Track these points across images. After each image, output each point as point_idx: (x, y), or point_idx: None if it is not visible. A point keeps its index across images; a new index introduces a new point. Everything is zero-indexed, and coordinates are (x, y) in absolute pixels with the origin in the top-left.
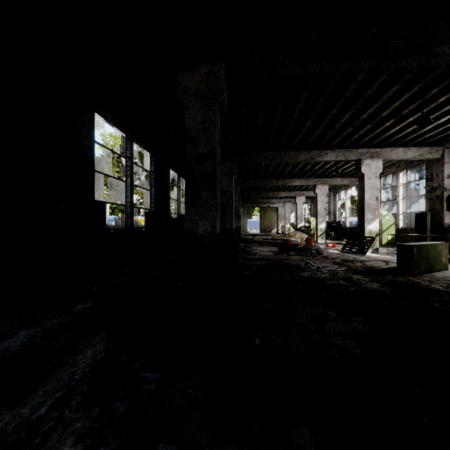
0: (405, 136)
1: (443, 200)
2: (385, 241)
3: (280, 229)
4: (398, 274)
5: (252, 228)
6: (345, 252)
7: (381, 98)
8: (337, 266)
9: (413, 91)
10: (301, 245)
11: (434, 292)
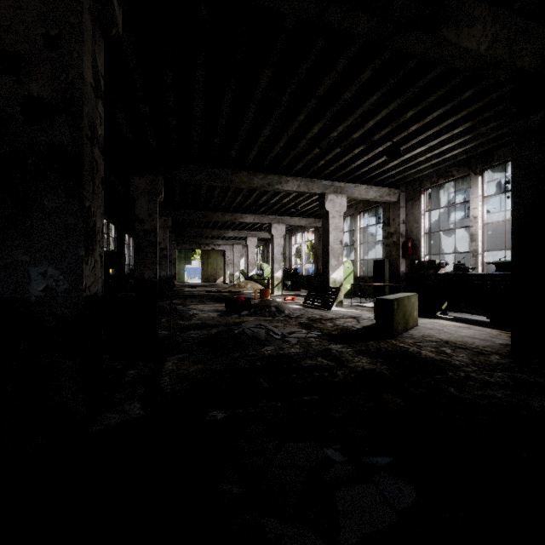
0: (369, 172)
1: (399, 246)
2: (345, 291)
3: (227, 278)
4: (378, 337)
5: (192, 276)
6: (308, 306)
7: (357, 109)
8: (306, 330)
9: (391, 107)
10: (255, 299)
11: (433, 365)
